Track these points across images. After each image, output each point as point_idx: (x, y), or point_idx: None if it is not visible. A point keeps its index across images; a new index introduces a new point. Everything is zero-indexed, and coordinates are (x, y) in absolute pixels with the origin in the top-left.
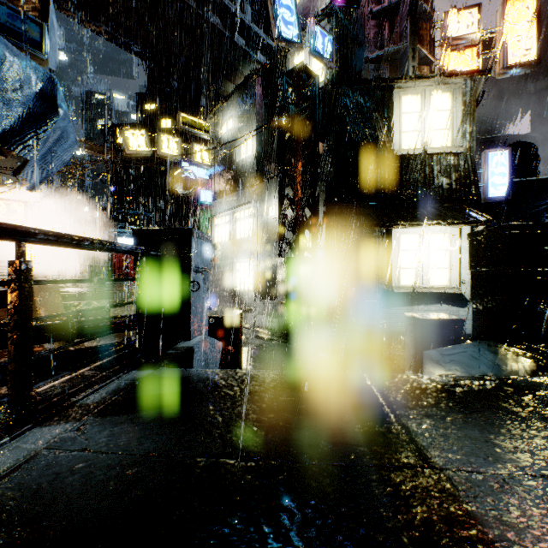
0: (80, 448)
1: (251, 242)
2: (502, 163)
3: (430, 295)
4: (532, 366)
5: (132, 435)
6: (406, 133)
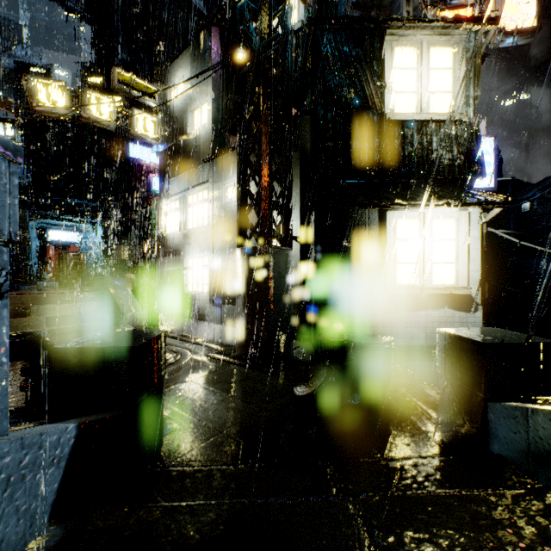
0: None
1: (206, 232)
2: (487, 151)
3: (432, 298)
4: None
5: None
6: (399, 93)
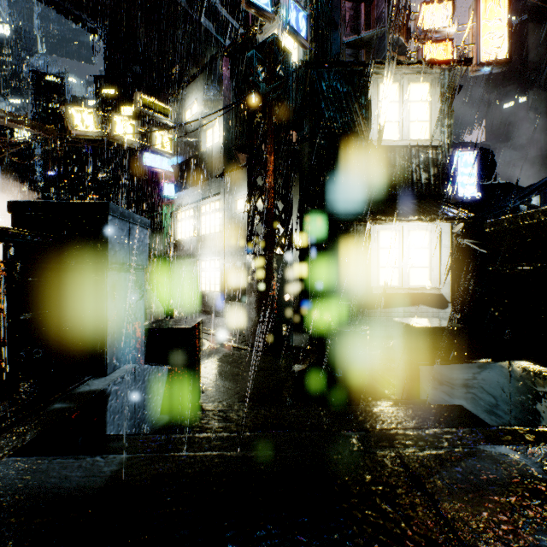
0: None
1: (217, 239)
2: (471, 163)
3: (410, 296)
4: None
5: None
6: (384, 123)
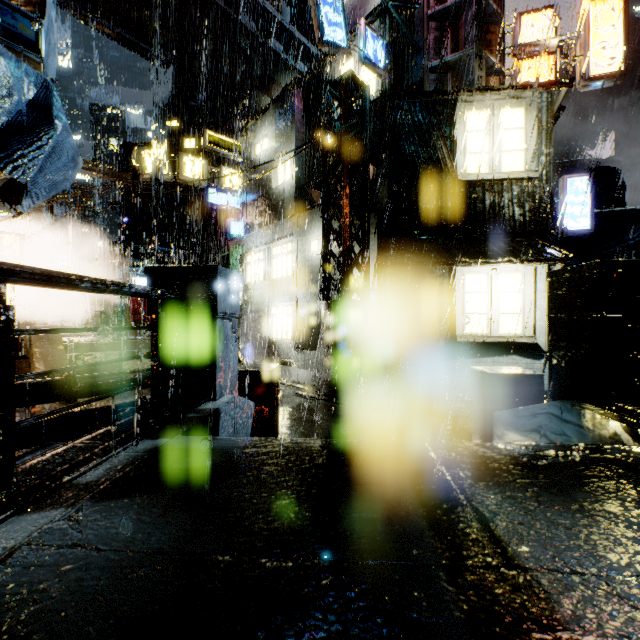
0: (70, 543)
1: (290, 283)
2: (582, 190)
3: (500, 345)
4: (626, 431)
5: (137, 525)
6: (471, 154)
